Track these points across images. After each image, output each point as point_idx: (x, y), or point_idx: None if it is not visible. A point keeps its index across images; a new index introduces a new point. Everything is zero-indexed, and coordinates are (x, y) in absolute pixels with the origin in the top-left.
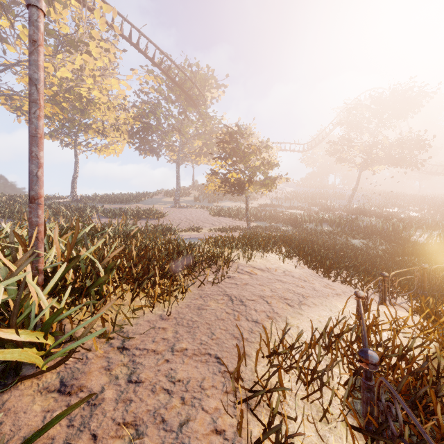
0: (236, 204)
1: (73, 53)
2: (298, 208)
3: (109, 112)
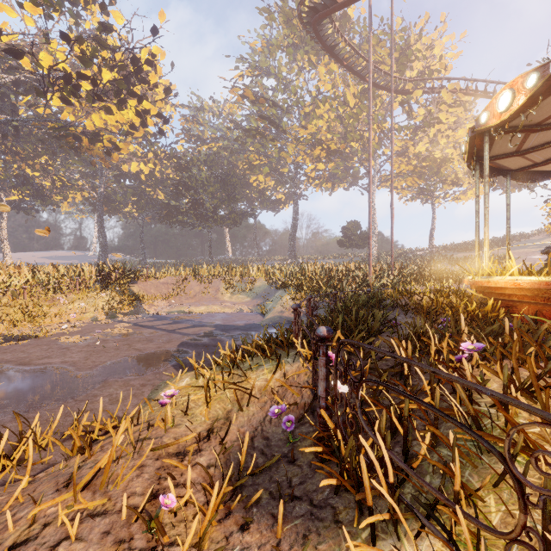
0: None
1: (426, 130)
2: None
3: (462, 162)
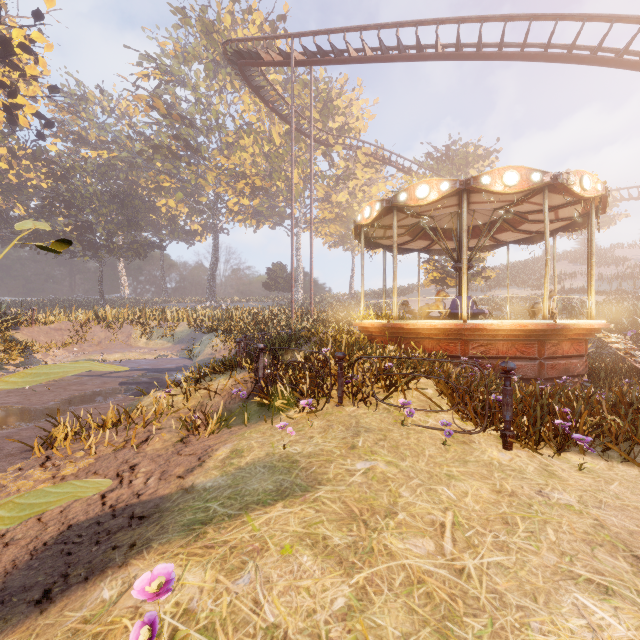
0: (519, 291)
1: (346, 183)
2: (606, 293)
3: None
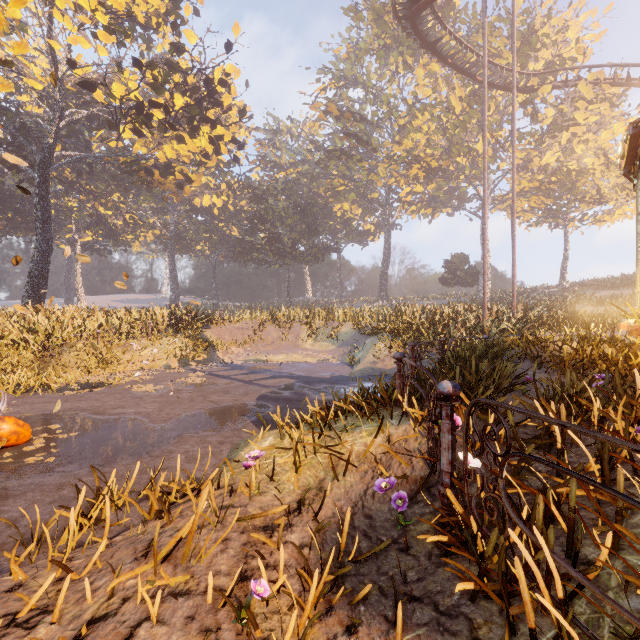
0: None
1: (557, 136)
2: None
3: (607, 173)
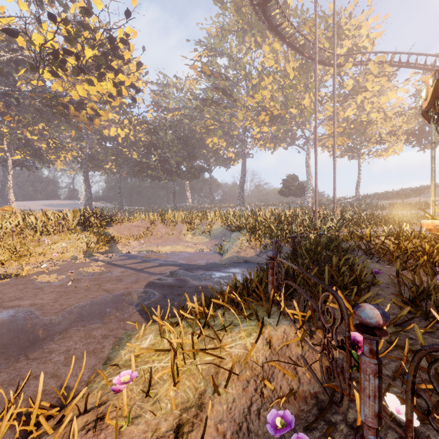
0: None
1: (355, 97)
2: None
3: (385, 124)
